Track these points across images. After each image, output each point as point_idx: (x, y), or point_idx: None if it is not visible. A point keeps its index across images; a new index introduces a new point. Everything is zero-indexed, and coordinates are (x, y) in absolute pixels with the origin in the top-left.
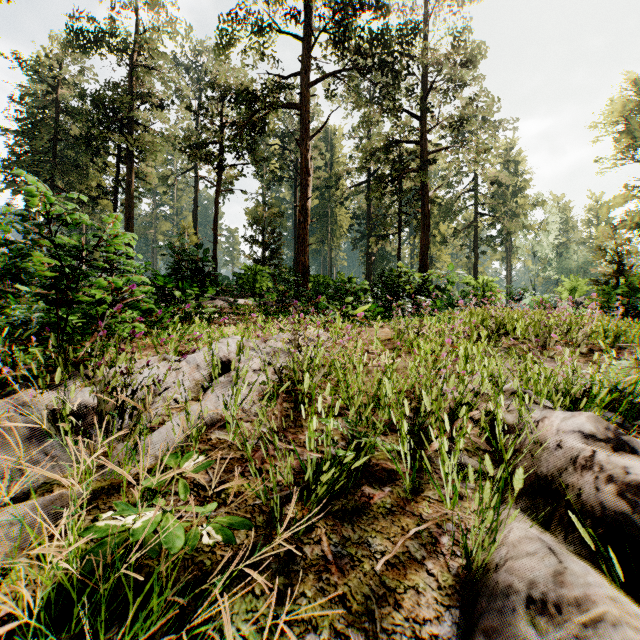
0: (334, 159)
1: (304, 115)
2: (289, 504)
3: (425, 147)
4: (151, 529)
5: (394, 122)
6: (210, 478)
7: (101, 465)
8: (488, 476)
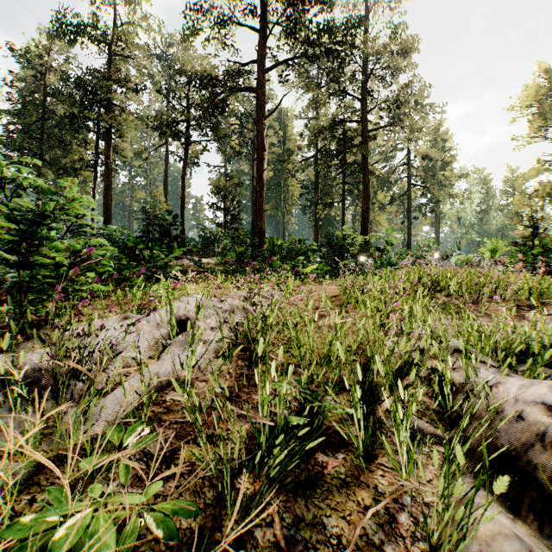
0: (286, 137)
1: (260, 98)
2: (240, 476)
3: (366, 126)
4: (77, 533)
5: (339, 104)
6: (161, 446)
7: (50, 432)
8: (440, 440)
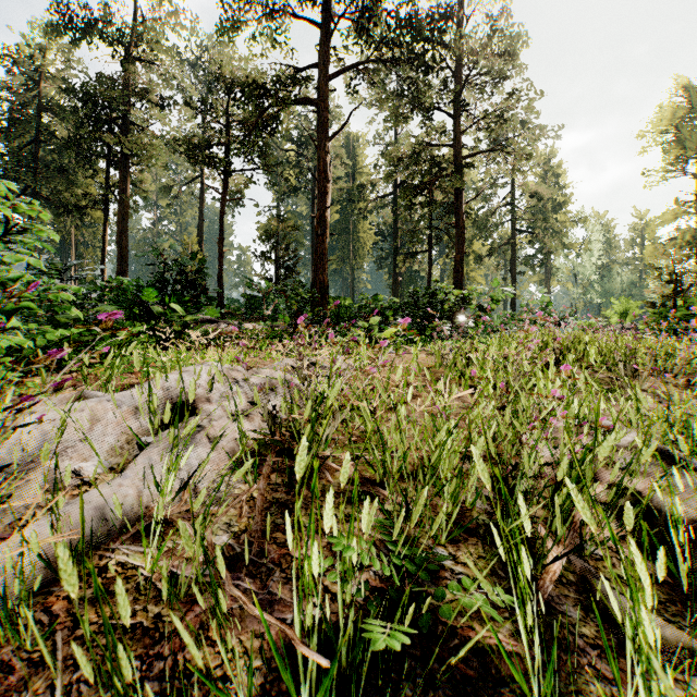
0: (357, 169)
1: (322, 112)
2: None
3: (459, 152)
4: None
5: (424, 123)
6: None
7: None
8: None
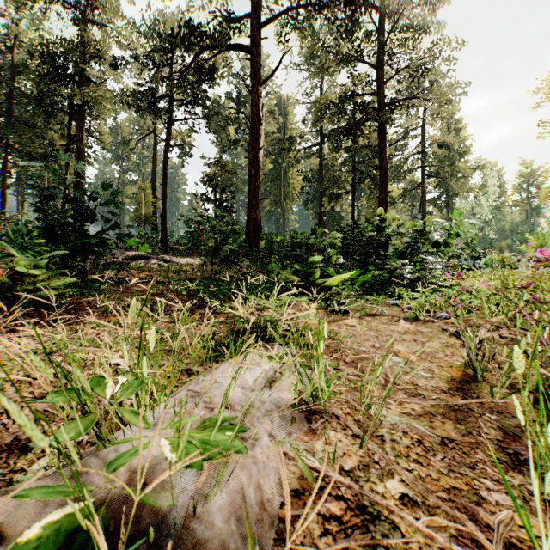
0: (287, 126)
1: (255, 60)
2: None
3: (383, 98)
4: None
5: (350, 72)
6: None
7: None
8: None
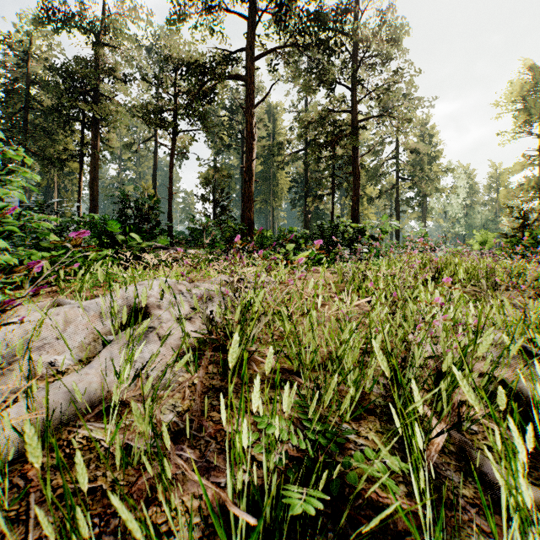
0: (276, 131)
1: (249, 86)
2: None
3: (356, 117)
4: None
5: (329, 95)
6: None
7: None
8: None
